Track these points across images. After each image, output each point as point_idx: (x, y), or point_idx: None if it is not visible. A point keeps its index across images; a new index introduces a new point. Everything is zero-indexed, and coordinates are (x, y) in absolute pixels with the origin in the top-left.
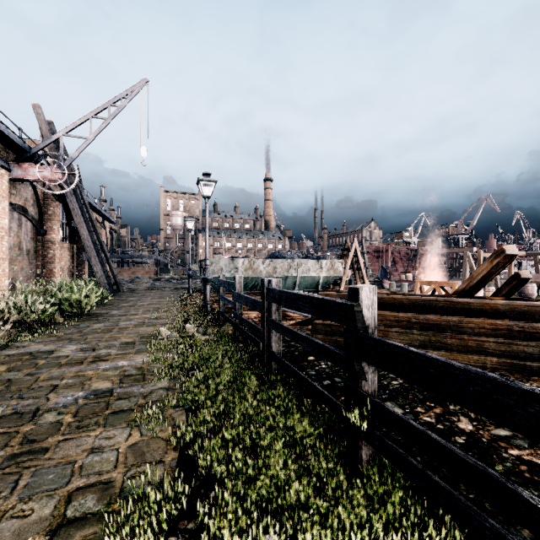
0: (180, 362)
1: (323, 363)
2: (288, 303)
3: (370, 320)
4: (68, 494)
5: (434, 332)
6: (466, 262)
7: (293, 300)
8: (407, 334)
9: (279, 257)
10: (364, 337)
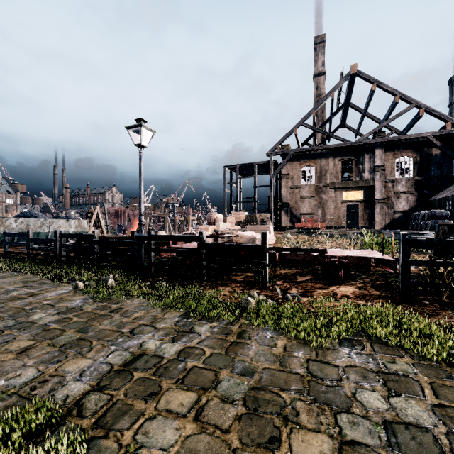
0: (3, 270)
1: (82, 261)
2: (72, 237)
3: (97, 237)
4: (15, 282)
5: (123, 247)
6: (167, 223)
7: (74, 236)
8: (115, 249)
9: (31, 217)
10: (96, 240)
